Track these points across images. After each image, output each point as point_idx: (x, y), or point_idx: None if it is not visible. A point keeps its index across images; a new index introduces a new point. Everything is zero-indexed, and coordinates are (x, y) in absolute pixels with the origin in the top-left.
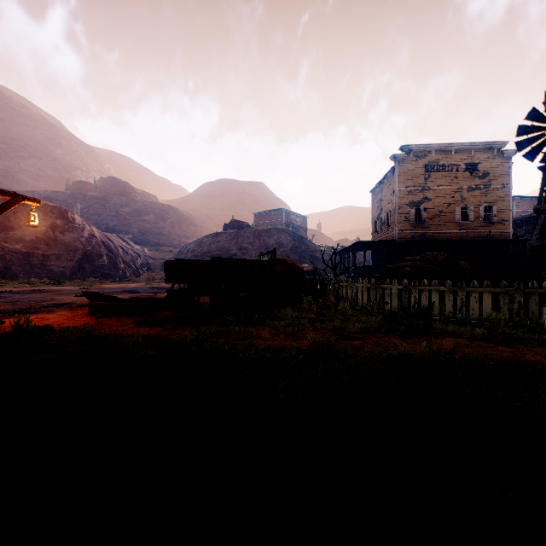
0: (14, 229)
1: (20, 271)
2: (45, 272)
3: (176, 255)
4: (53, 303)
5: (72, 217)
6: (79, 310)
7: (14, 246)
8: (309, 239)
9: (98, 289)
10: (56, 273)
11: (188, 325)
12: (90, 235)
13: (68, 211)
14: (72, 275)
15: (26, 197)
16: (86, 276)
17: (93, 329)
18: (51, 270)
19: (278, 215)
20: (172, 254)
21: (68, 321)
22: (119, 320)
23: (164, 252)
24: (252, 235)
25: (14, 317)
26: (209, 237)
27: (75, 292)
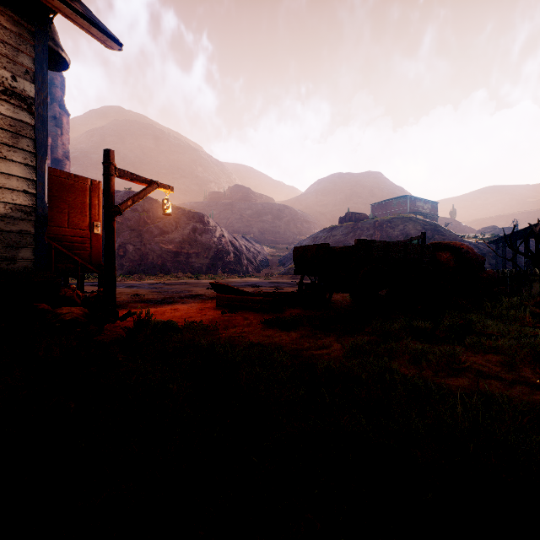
0: (168, 233)
1: (171, 267)
2: (188, 268)
3: (291, 251)
4: (189, 294)
5: (208, 220)
6: (208, 303)
7: (168, 246)
8: (445, 227)
9: (226, 283)
10: (196, 268)
11: (331, 332)
12: (220, 236)
13: (205, 215)
14: (207, 270)
15: (160, 184)
16: (217, 271)
17: (217, 328)
18: (192, 266)
19: (400, 203)
20: (288, 251)
21: (196, 314)
22: (245, 317)
23: (280, 250)
24: (372, 227)
25: (154, 307)
26: (324, 232)
27: (208, 284)
